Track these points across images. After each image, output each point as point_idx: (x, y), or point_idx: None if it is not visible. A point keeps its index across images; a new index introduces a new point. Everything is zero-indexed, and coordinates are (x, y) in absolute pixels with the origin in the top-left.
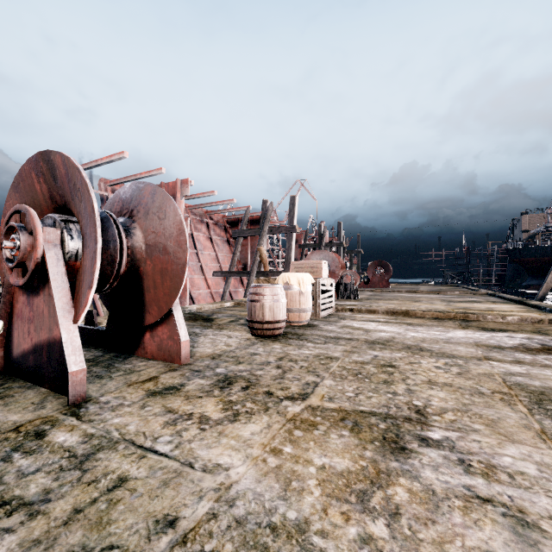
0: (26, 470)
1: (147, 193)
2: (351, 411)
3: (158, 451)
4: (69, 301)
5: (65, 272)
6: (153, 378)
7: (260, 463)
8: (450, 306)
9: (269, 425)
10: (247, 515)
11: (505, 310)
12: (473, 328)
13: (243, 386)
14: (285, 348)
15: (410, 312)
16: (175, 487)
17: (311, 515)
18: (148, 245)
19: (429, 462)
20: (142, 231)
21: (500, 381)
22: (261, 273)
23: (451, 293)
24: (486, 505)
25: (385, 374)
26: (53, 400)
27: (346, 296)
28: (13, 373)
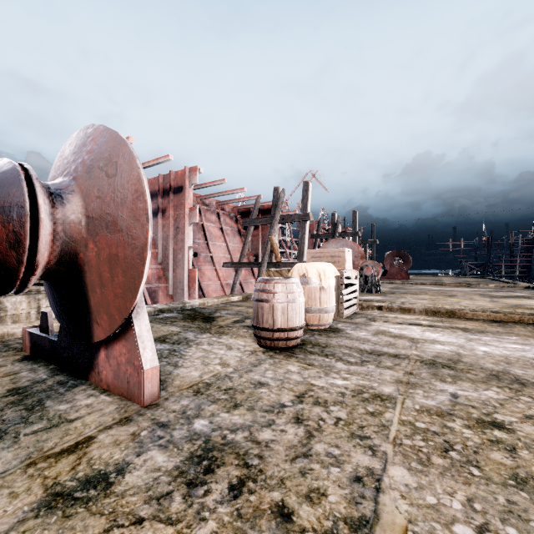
0: None
1: (95, 140)
2: None
3: None
4: None
5: None
6: (83, 442)
7: None
8: (498, 303)
9: None
10: None
11: None
12: None
13: (233, 482)
14: (306, 373)
15: (458, 312)
16: None
17: None
18: (90, 218)
19: None
20: (83, 196)
21: None
22: (273, 264)
23: (484, 286)
24: None
25: (501, 452)
26: None
27: (366, 289)
28: None
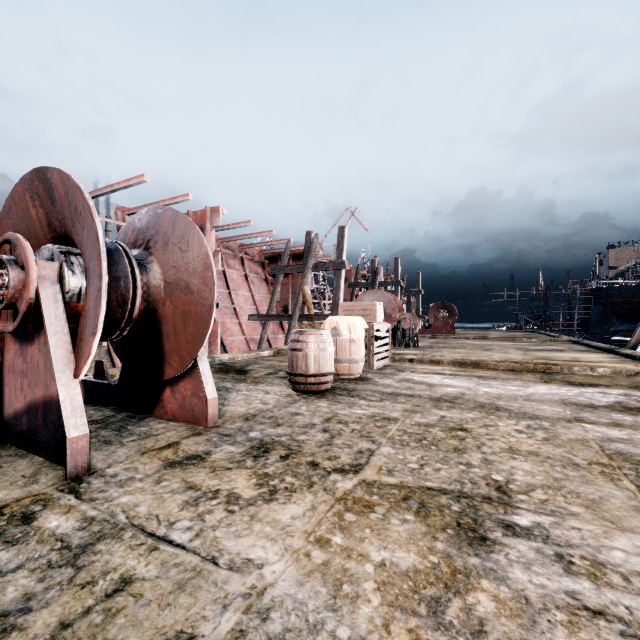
0: (4, 567)
1: (167, 220)
2: (415, 488)
3: (173, 541)
4: (69, 351)
5: (64, 315)
6: (173, 444)
7: (302, 558)
8: (528, 356)
9: (314, 506)
10: (284, 633)
11: (594, 360)
12: (557, 382)
13: (282, 455)
14: (333, 407)
15: (481, 363)
16: (193, 592)
17: (369, 633)
18: (168, 282)
19: (518, 558)
20: (161, 266)
21: (597, 449)
22: (305, 317)
23: (527, 340)
24: (598, 620)
25: (455, 440)
26: (49, 472)
27: (404, 343)
28: (3, 438)
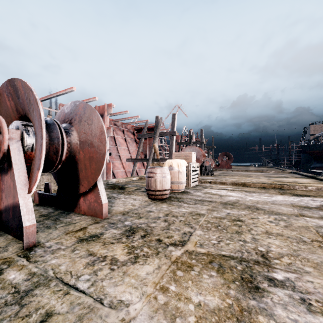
0: None
1: (81, 108)
2: (216, 255)
3: (78, 288)
4: (25, 178)
5: (23, 158)
6: (83, 228)
7: (152, 300)
8: (270, 180)
9: (159, 266)
10: None
11: (305, 182)
12: (287, 194)
13: (142, 235)
14: (170, 207)
15: (247, 184)
16: (87, 322)
17: None
18: (81, 141)
19: (278, 301)
20: (77, 132)
21: (315, 232)
22: (155, 160)
23: (269, 172)
24: None
25: (236, 226)
26: (14, 245)
27: (206, 173)
28: None
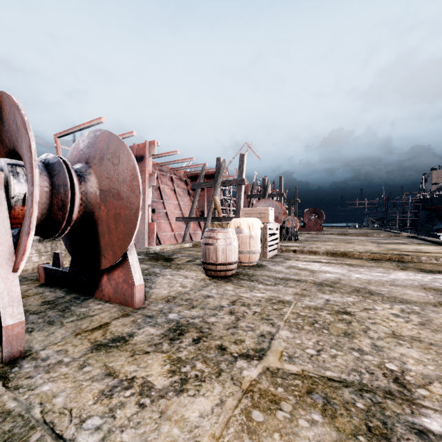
0: None
1: (103, 140)
2: (317, 379)
3: None
4: (10, 248)
5: (7, 216)
6: (104, 325)
7: None
8: (381, 247)
9: (222, 400)
10: None
11: (433, 251)
12: (411, 269)
13: (194, 338)
14: (238, 290)
15: (349, 253)
16: None
17: None
18: (102, 190)
19: None
20: (97, 177)
21: None
22: (216, 219)
23: (377, 236)
24: None
25: (342, 324)
26: None
27: (287, 238)
28: None
